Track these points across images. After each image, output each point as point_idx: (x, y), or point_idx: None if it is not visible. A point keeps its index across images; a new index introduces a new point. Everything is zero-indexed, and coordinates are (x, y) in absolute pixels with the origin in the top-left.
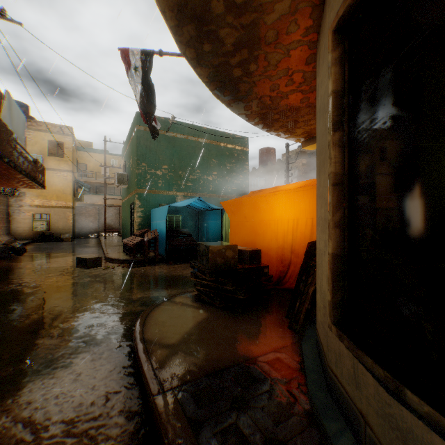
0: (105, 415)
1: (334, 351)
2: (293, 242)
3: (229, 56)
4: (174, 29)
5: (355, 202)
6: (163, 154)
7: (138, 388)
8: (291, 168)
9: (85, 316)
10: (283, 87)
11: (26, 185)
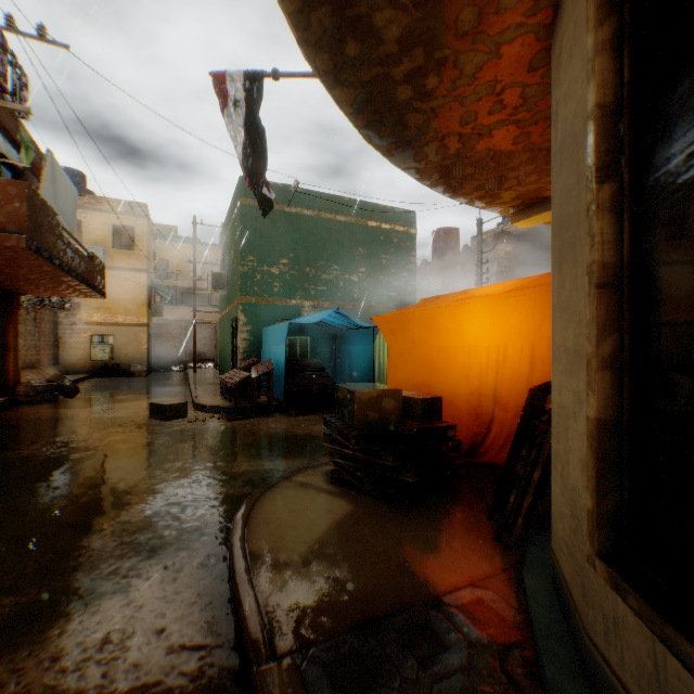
0: (176, 692)
1: (600, 609)
2: (498, 384)
3: (390, 64)
4: (294, 18)
5: (647, 320)
6: (280, 241)
7: (234, 641)
8: (487, 260)
9: (157, 500)
10: (484, 117)
11: (78, 293)
